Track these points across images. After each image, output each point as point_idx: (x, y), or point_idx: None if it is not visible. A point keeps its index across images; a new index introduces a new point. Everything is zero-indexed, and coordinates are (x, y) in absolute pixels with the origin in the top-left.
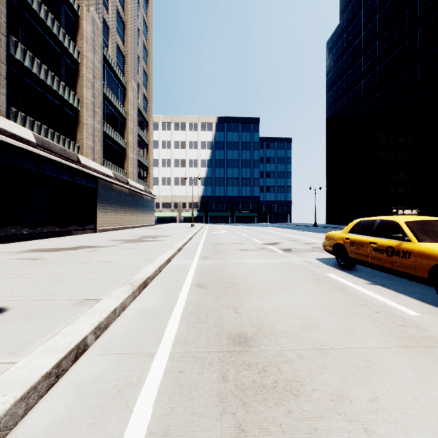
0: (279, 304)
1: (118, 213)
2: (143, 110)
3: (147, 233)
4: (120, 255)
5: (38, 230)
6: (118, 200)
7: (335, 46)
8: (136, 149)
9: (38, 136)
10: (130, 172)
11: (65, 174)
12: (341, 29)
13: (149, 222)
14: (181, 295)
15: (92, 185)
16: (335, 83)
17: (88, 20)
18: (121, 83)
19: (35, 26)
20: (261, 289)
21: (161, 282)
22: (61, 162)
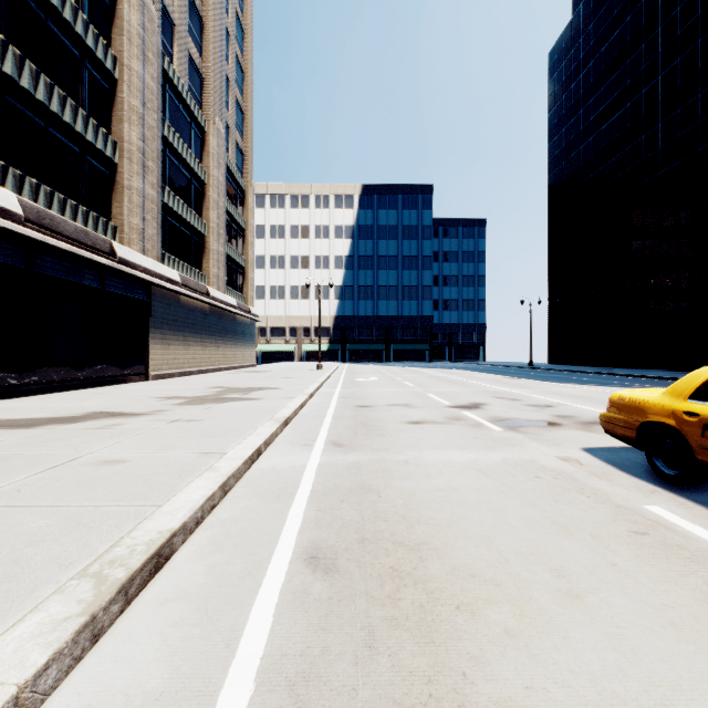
0: (602, 699)
1: (189, 346)
2: (236, 171)
3: (237, 381)
4: (152, 440)
5: (30, 379)
6: (189, 323)
7: (565, 58)
8: (223, 236)
9: (30, 204)
10: (212, 276)
11: (86, 275)
12: (576, 27)
13: (247, 360)
14: (252, 616)
15: (139, 296)
16: (564, 121)
17: (133, 4)
18: (196, 122)
19: (27, 2)
20: (498, 581)
21: (214, 543)
22: (75, 253)
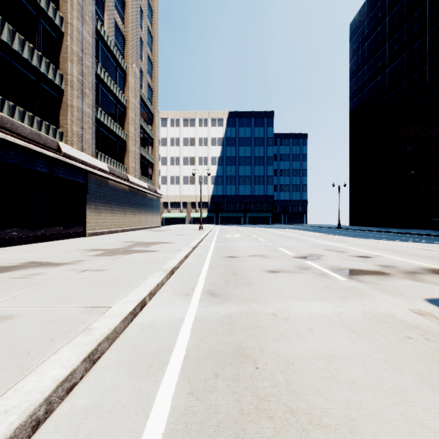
0: None
1: (115, 214)
2: (147, 100)
3: (145, 237)
4: (53, 291)
5: None
6: (115, 198)
7: (361, 27)
8: (138, 142)
9: None
10: (131, 168)
11: (39, 164)
12: (369, 5)
13: (154, 223)
14: None
15: (79, 179)
16: (360, 67)
17: None
18: (120, 67)
19: None
20: None
21: None
22: (29, 148)
